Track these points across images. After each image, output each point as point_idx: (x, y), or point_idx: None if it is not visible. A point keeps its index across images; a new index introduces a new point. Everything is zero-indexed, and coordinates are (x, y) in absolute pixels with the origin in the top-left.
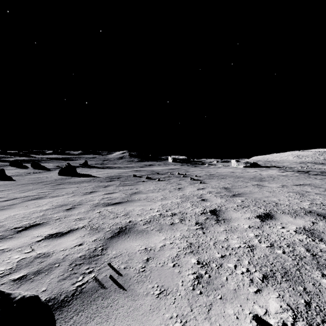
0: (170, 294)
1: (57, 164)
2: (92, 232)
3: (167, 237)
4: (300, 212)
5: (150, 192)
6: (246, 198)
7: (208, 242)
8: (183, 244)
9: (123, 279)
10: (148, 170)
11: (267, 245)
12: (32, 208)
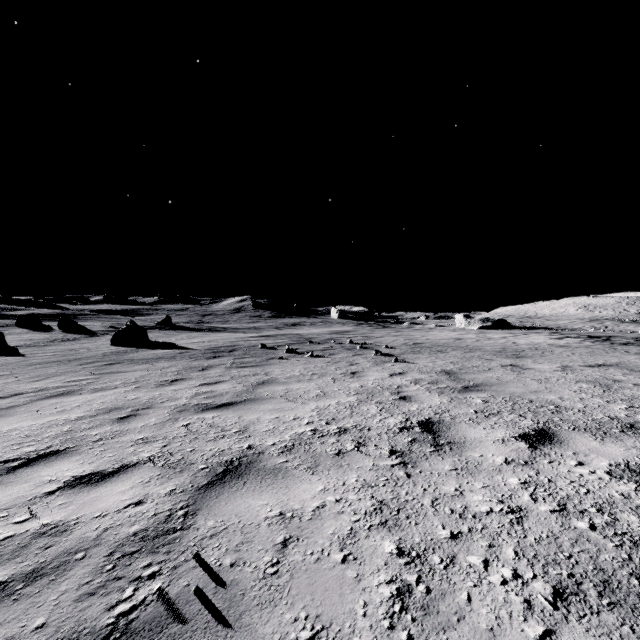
0: (337, 639)
1: (111, 322)
2: (167, 472)
3: (330, 484)
4: (610, 426)
5: (294, 380)
6: (493, 394)
7: (420, 499)
8: (363, 503)
9: (227, 595)
10: (291, 336)
11: (551, 507)
12: (48, 416)
